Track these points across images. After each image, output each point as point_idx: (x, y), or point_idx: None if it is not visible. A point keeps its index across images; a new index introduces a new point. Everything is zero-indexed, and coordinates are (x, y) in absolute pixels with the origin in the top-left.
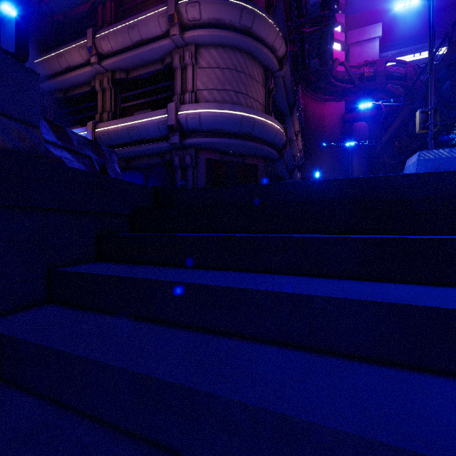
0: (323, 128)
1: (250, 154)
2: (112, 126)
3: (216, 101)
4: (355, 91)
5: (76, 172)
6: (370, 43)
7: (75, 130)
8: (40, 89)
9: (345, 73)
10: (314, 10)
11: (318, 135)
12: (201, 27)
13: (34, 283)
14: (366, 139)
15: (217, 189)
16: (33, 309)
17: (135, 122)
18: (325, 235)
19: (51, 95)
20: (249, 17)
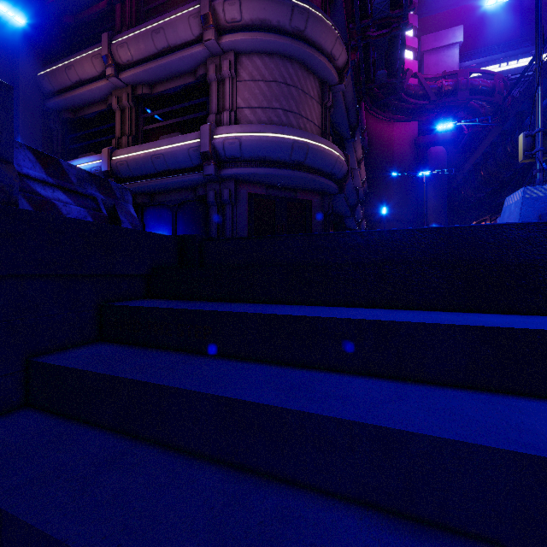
0: (391, 154)
1: (303, 187)
2: (133, 153)
3: (261, 122)
4: (431, 109)
5: (67, 222)
6: (449, 50)
7: (87, 158)
8: (45, 108)
9: (419, 87)
10: (382, 9)
11: (385, 162)
12: (243, 30)
13: (3, 382)
14: (444, 167)
15: (261, 239)
16: (1, 420)
17: (161, 148)
18: (413, 314)
19: (59, 115)
20: (301, 17)
